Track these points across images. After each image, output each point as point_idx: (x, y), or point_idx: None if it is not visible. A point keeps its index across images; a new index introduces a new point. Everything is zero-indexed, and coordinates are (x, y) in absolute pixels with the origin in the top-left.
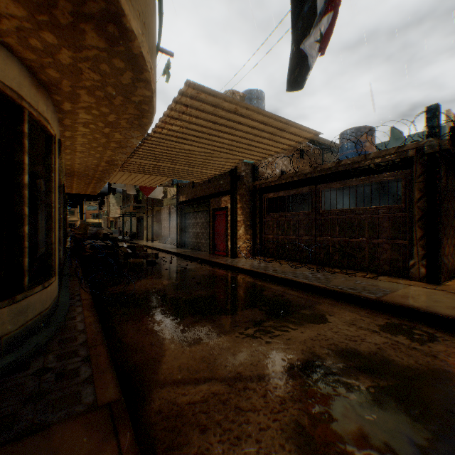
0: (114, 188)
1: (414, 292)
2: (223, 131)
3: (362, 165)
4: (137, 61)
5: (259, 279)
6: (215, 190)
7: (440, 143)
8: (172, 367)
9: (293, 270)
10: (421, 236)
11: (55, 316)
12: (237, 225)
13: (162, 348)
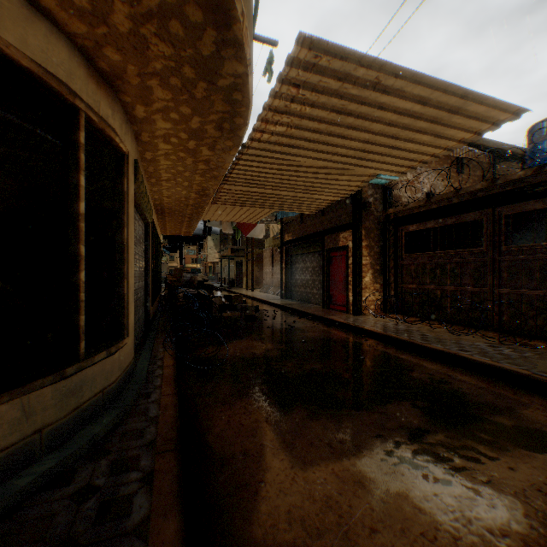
0: (209, 228)
1: None
2: (351, 126)
3: None
4: (220, 1)
5: (401, 350)
6: (331, 224)
7: None
8: (276, 510)
9: (456, 339)
10: None
11: (124, 391)
12: (361, 270)
13: (260, 463)
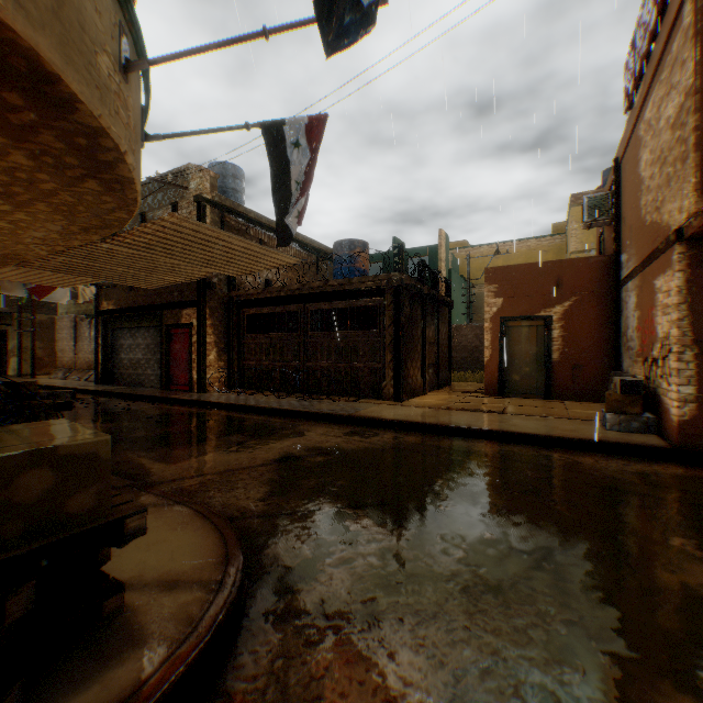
0: None
1: (380, 408)
2: (201, 248)
3: (348, 288)
4: (130, 201)
5: (239, 413)
6: (172, 298)
7: (404, 278)
8: (164, 475)
9: (279, 400)
10: (391, 359)
11: None
12: (206, 348)
13: (146, 468)
